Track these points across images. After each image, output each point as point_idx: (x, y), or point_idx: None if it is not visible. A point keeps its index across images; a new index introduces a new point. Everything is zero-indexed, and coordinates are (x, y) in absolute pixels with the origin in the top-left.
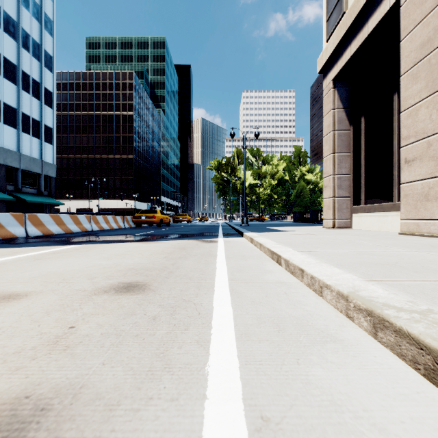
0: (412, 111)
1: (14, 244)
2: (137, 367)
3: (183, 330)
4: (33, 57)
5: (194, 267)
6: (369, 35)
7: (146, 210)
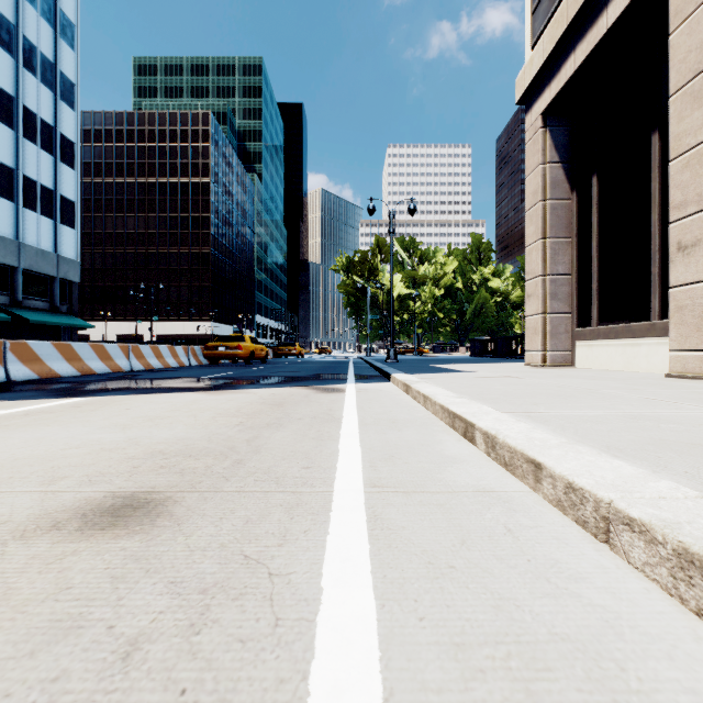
0: (691, 158)
1: None
2: None
3: None
4: (43, 83)
5: (291, 449)
6: (610, 30)
7: (227, 336)
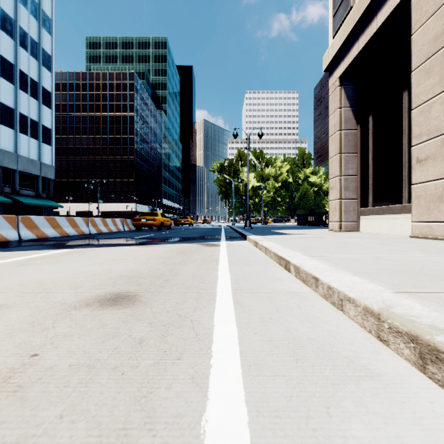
0: (424, 108)
1: (3, 248)
2: (106, 421)
3: (174, 360)
4: (31, 56)
5: (193, 274)
6: (378, 29)
7: (147, 212)
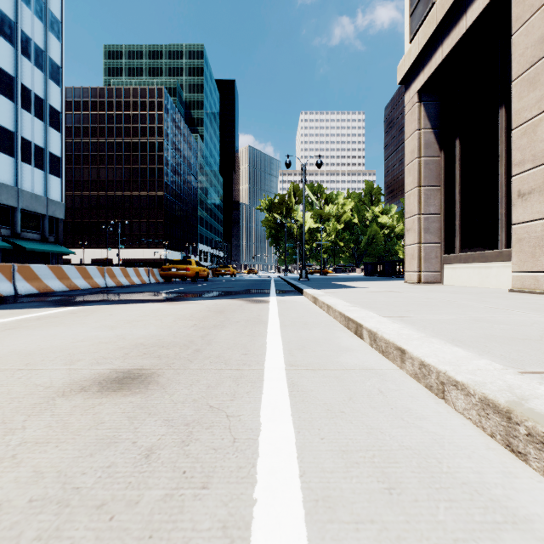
0: (528, 128)
1: None
2: None
3: (197, 490)
4: (36, 66)
5: (233, 342)
6: (468, 30)
7: (178, 260)
